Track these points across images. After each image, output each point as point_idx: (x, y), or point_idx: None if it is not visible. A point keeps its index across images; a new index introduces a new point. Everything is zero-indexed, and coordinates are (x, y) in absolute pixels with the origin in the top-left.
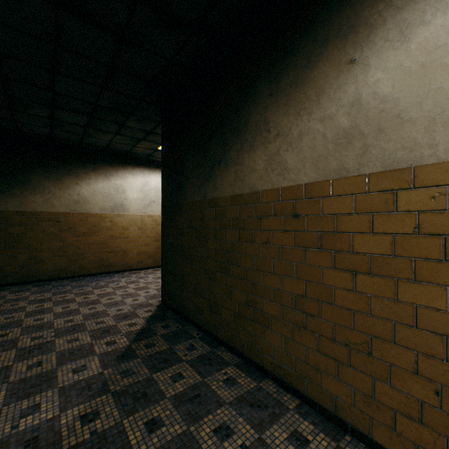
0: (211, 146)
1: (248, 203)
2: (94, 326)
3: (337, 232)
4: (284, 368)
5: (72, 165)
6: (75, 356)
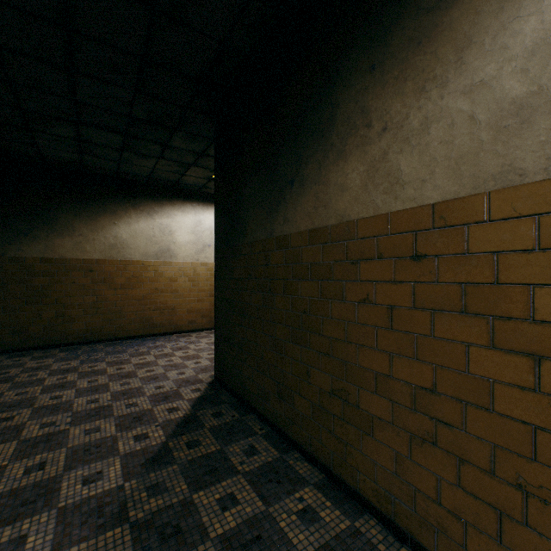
0: (280, 161)
1: (335, 240)
2: (123, 410)
3: (500, 284)
4: (396, 503)
5: (108, 201)
6: (90, 455)
